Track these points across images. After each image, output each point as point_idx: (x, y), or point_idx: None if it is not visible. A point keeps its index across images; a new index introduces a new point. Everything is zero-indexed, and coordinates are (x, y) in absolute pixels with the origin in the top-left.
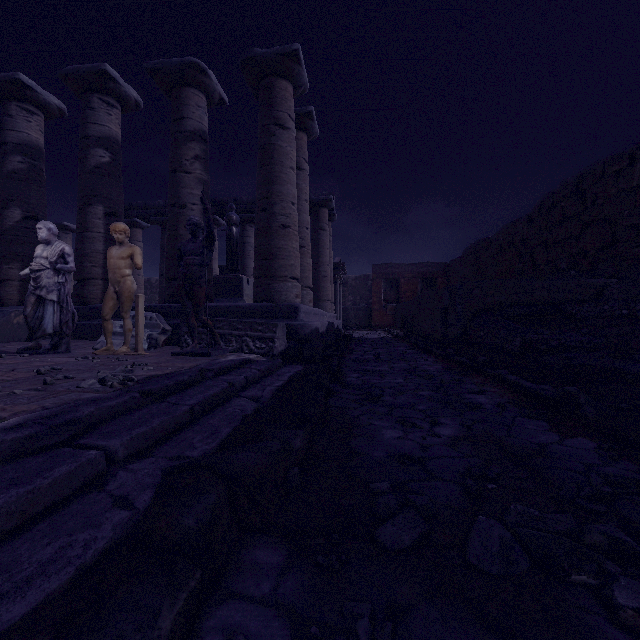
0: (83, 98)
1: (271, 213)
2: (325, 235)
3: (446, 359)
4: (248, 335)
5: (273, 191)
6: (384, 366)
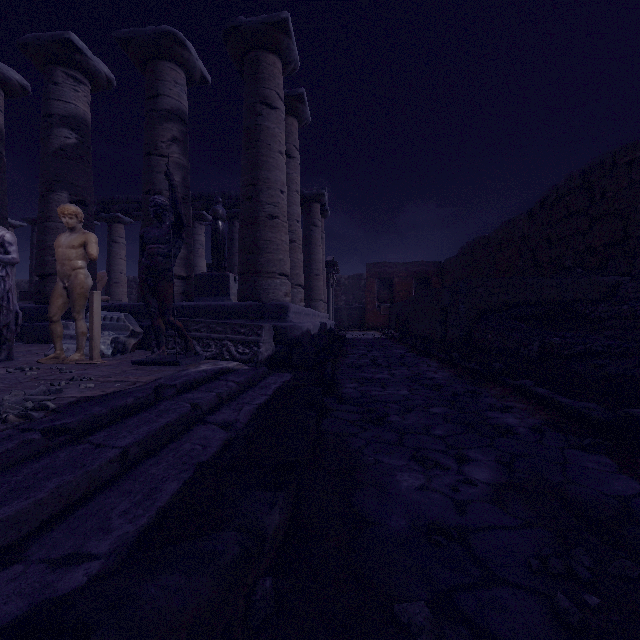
0: (46, 72)
1: (257, 202)
2: (317, 231)
3: (451, 364)
4: (229, 338)
5: (259, 177)
6: (384, 373)
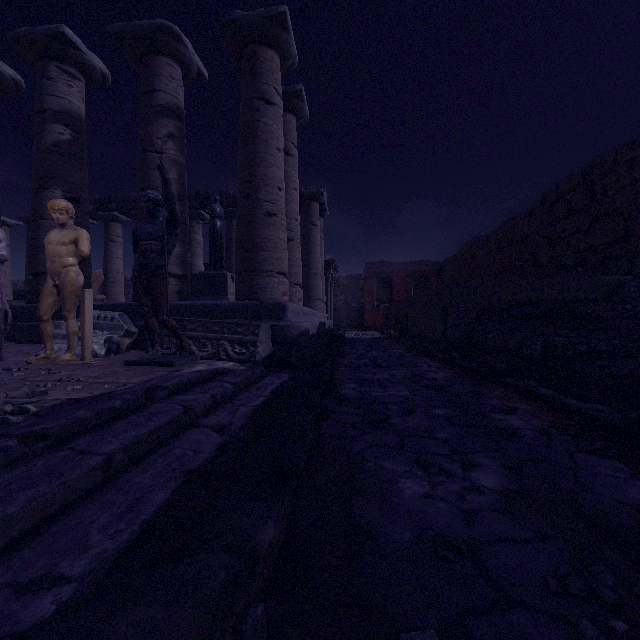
0: (39, 66)
1: (255, 199)
2: (316, 230)
3: (452, 364)
4: (226, 338)
5: (257, 174)
6: (383, 373)
